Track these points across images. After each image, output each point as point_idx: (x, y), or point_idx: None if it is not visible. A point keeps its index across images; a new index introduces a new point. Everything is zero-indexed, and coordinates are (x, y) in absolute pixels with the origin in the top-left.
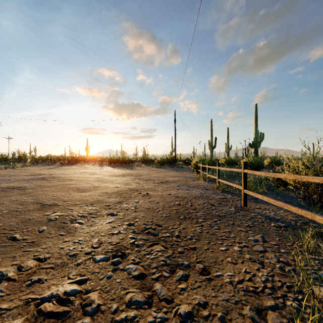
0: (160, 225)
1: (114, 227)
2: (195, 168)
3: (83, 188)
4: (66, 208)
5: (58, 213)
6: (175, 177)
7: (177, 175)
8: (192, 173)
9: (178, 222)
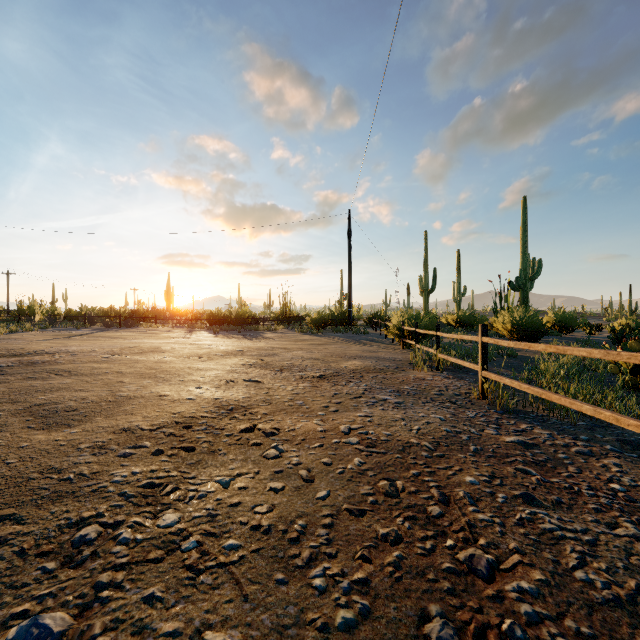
0: None
1: None
2: (397, 336)
3: (70, 407)
4: None
5: None
6: (355, 360)
7: (358, 353)
8: (391, 348)
9: None
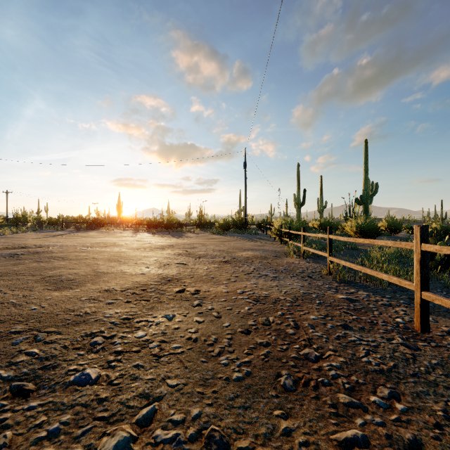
0: (225, 446)
1: None
2: (277, 235)
3: (69, 278)
4: None
5: None
6: (249, 251)
7: (250, 247)
8: (273, 244)
9: (279, 411)
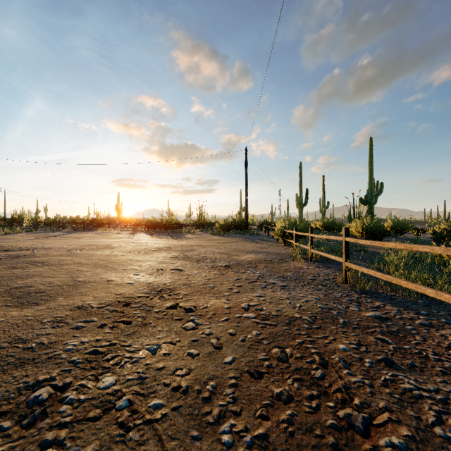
0: None
1: None
2: (281, 236)
3: (40, 290)
4: None
5: None
6: (251, 254)
7: (253, 249)
8: (276, 245)
9: None
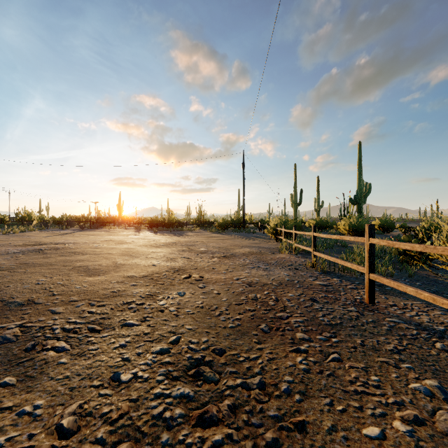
0: (223, 352)
1: (126, 361)
2: (273, 234)
3: (95, 268)
4: (49, 311)
5: (26, 324)
6: (245, 248)
7: (247, 244)
8: (269, 242)
9: (257, 341)
